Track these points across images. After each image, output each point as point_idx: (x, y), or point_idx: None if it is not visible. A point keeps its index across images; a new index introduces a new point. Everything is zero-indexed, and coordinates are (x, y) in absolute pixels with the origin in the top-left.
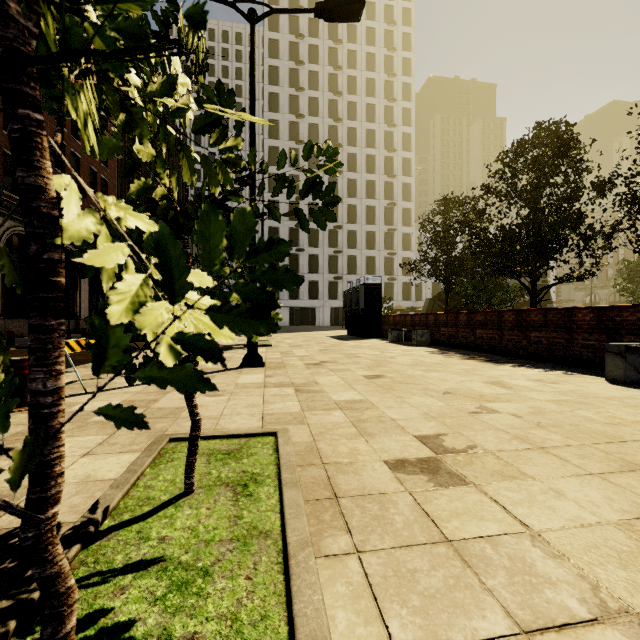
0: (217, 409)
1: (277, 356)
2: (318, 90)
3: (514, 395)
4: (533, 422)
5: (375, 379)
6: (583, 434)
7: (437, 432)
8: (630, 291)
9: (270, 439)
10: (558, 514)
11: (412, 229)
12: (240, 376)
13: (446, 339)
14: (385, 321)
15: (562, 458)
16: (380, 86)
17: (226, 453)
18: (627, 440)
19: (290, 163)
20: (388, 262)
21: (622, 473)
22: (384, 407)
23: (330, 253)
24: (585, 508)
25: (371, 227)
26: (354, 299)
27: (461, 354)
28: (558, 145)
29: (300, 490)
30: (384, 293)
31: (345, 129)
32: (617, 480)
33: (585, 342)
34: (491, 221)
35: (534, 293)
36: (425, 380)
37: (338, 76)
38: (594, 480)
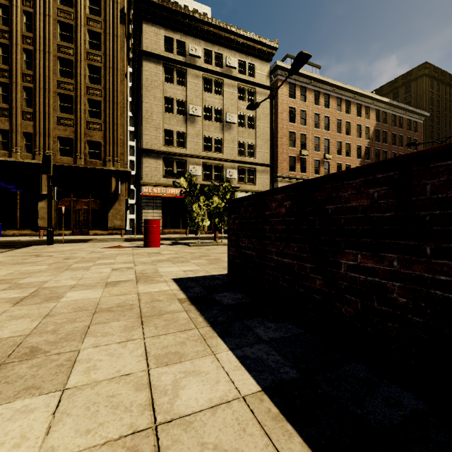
0: None
1: None
2: None
3: None
4: None
5: None
6: None
7: None
8: None
9: None
10: None
11: None
12: None
13: None
14: None
15: None
16: None
17: None
18: None
19: None
20: None
21: None
22: None
23: None
24: None
25: None
26: None
27: None
28: None
29: None
30: None
31: None
32: None
33: None
34: None
35: None
36: None
37: None
38: None
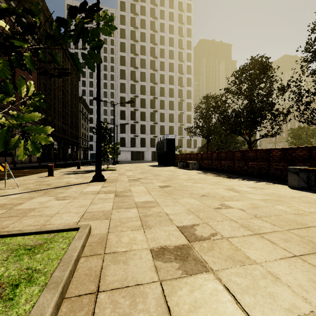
0: (57, 209)
1: (115, 175)
2: (145, 42)
3: (241, 196)
4: (252, 214)
5: (164, 188)
6: (283, 222)
7: (193, 223)
8: (294, 143)
9: (72, 234)
10: (278, 303)
11: (192, 113)
12: (87, 187)
13: (206, 166)
14: (177, 157)
15: (273, 242)
16: (176, 41)
17: (28, 248)
18: (310, 226)
19: (131, 78)
20: (180, 129)
21: (315, 254)
22: (164, 205)
23: (151, 124)
24: (297, 294)
25: (172, 111)
26: (161, 146)
27: (214, 174)
28: (262, 68)
29: (57, 292)
30: (178, 144)
31: (159, 62)
32: (313, 261)
33: (276, 167)
34: (229, 106)
35: (250, 143)
36: (192, 188)
37: (155, 35)
38: (298, 262)
